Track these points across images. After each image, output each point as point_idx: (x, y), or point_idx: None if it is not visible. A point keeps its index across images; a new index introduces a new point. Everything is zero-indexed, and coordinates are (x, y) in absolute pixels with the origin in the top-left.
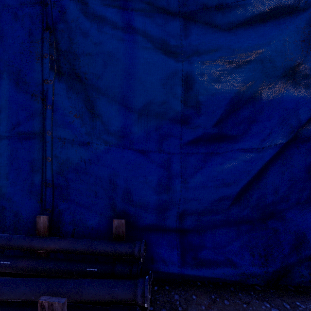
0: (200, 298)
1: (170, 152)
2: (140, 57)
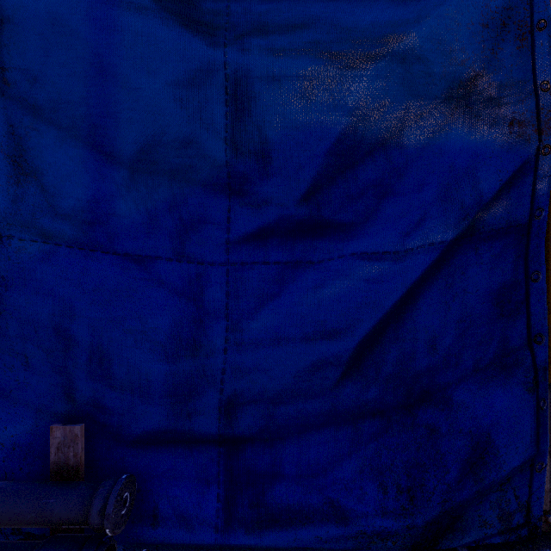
0: None
1: (204, 260)
2: (125, 29)
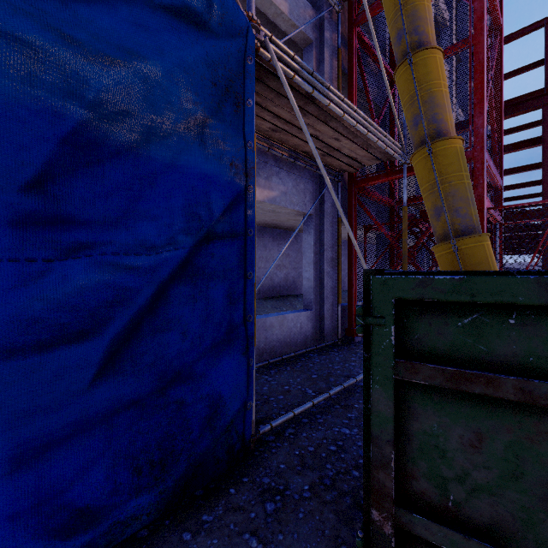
0: None
1: None
2: None
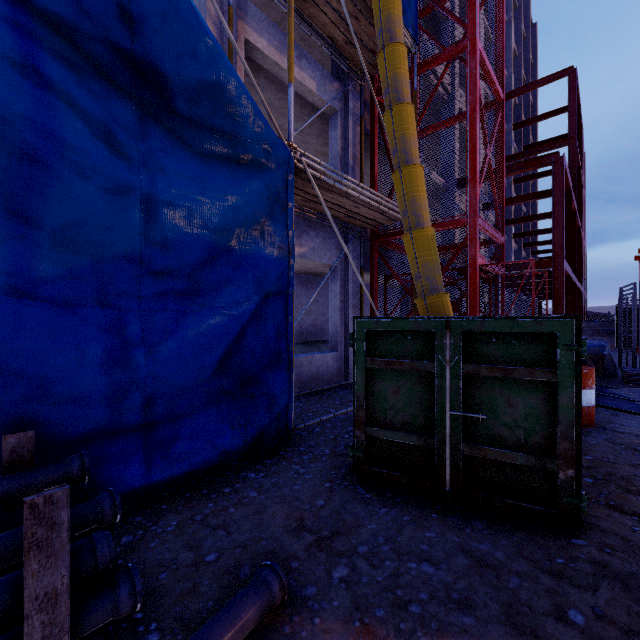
0: (173, 503)
1: (121, 308)
2: (68, 141)
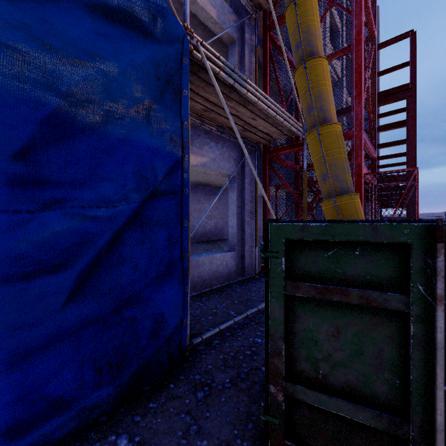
0: None
1: None
2: None
